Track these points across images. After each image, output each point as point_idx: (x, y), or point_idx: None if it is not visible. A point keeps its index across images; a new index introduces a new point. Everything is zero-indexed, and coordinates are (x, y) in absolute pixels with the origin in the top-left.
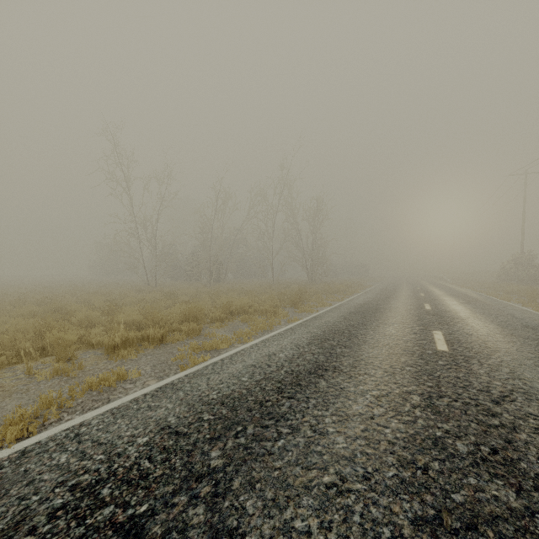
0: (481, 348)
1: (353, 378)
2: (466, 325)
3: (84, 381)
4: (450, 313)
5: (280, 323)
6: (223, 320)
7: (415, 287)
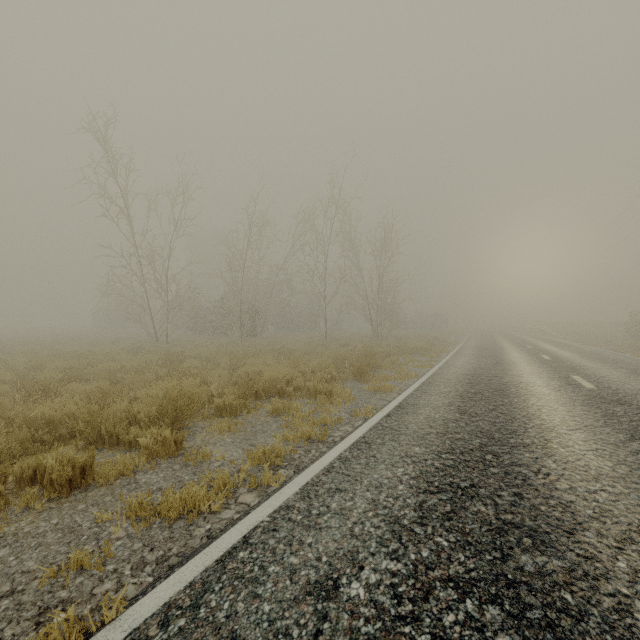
0: None
1: None
2: None
3: None
4: None
5: (341, 421)
6: (237, 412)
7: (522, 345)
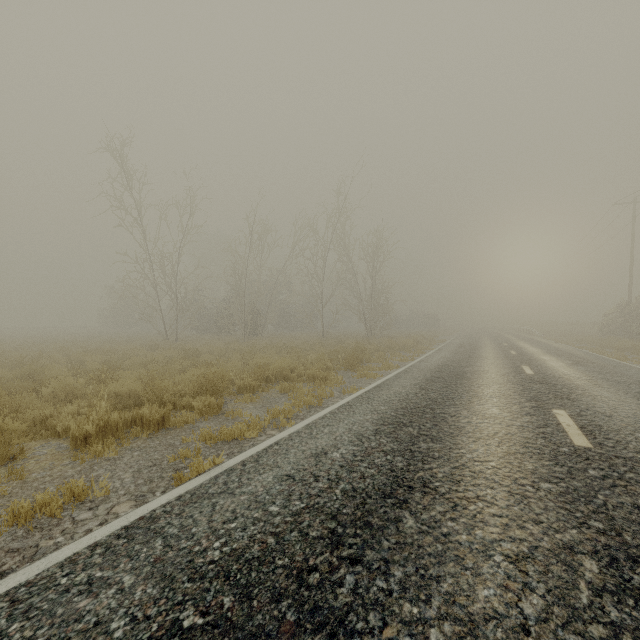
0: (639, 441)
1: (459, 509)
2: (594, 399)
3: (6, 510)
4: (562, 380)
5: (333, 395)
6: (255, 390)
7: (501, 342)
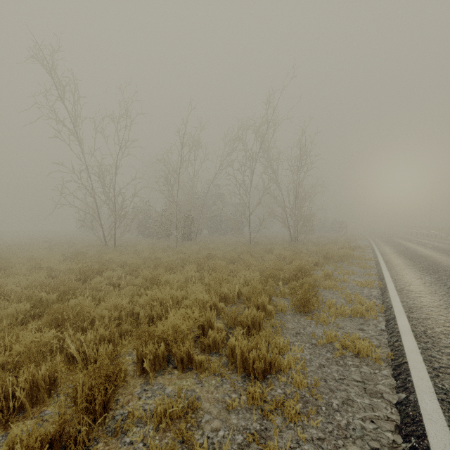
0: None
1: None
2: None
3: None
4: None
5: None
6: None
7: (445, 252)
